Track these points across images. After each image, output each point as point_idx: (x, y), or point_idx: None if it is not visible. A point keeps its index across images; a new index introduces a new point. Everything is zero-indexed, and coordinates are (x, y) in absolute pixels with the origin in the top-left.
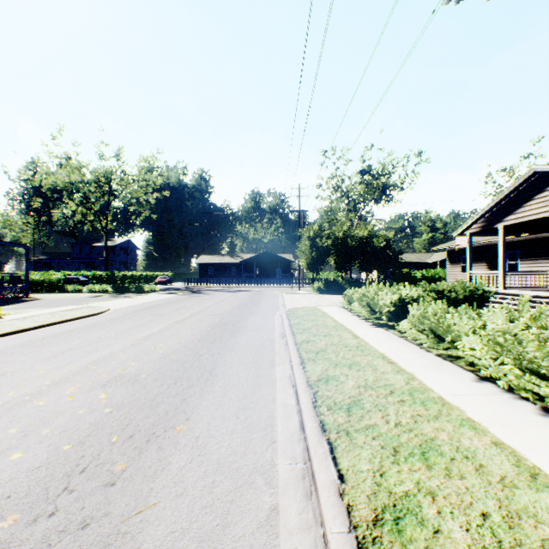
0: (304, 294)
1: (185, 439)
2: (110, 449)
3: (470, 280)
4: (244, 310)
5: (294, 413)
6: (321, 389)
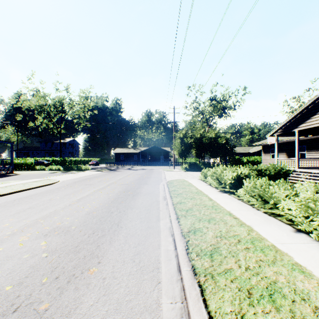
0: (177, 171)
1: (95, 280)
2: (39, 290)
3: (277, 163)
4: (141, 181)
5: (173, 257)
6: (191, 238)
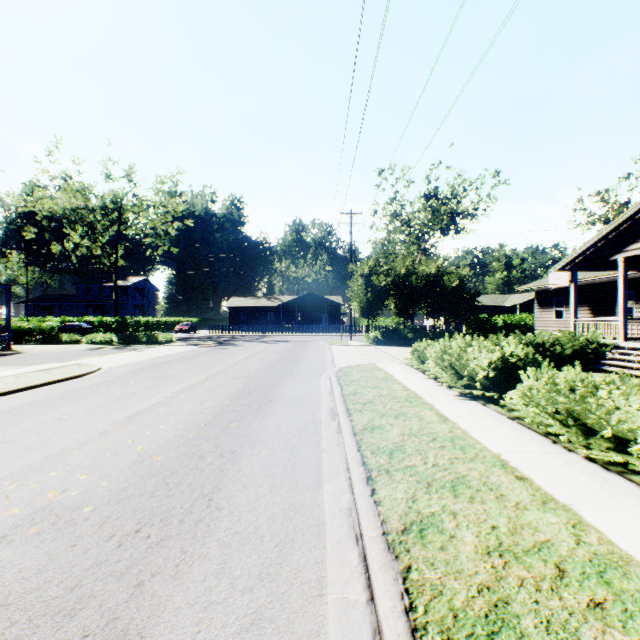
0: (358, 346)
1: None
2: None
3: (575, 328)
4: (280, 369)
5: None
6: (414, 559)
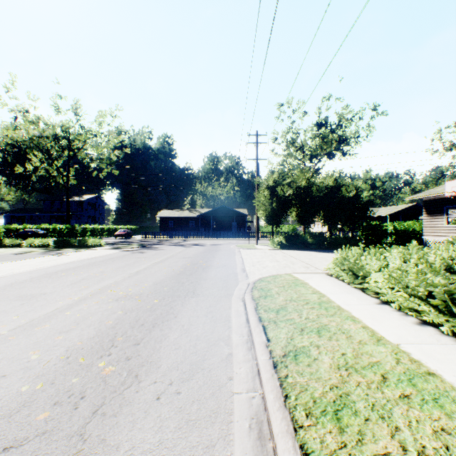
0: (265, 250)
1: None
2: None
3: None
4: (183, 282)
5: None
6: None
